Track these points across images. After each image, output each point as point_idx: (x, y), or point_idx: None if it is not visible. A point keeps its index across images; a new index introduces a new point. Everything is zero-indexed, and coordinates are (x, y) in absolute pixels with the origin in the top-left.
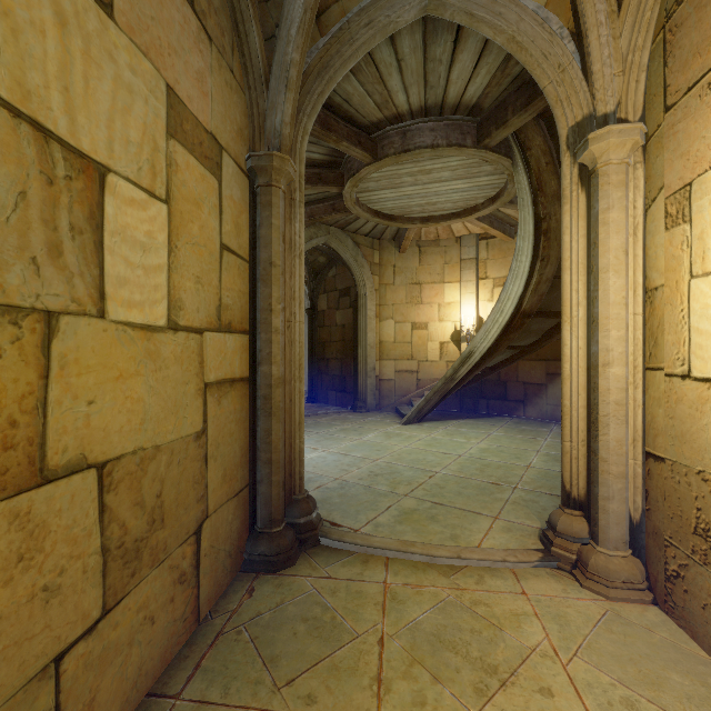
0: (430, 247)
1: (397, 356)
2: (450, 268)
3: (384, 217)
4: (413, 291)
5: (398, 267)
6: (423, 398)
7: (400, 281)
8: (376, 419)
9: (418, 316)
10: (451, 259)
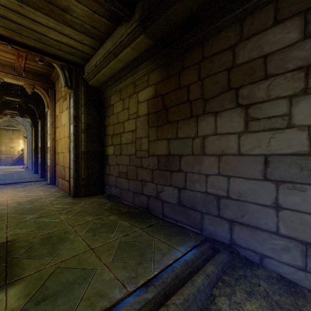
0: (15, 131)
1: (6, 154)
2: (21, 136)
3: (3, 128)
4: (11, 140)
5: (6, 134)
6: (13, 161)
7: (7, 138)
8: (0, 166)
9: (12, 145)
10: (21, 134)
